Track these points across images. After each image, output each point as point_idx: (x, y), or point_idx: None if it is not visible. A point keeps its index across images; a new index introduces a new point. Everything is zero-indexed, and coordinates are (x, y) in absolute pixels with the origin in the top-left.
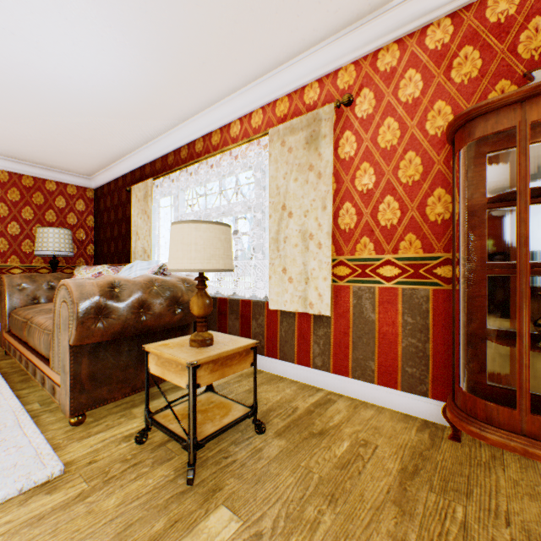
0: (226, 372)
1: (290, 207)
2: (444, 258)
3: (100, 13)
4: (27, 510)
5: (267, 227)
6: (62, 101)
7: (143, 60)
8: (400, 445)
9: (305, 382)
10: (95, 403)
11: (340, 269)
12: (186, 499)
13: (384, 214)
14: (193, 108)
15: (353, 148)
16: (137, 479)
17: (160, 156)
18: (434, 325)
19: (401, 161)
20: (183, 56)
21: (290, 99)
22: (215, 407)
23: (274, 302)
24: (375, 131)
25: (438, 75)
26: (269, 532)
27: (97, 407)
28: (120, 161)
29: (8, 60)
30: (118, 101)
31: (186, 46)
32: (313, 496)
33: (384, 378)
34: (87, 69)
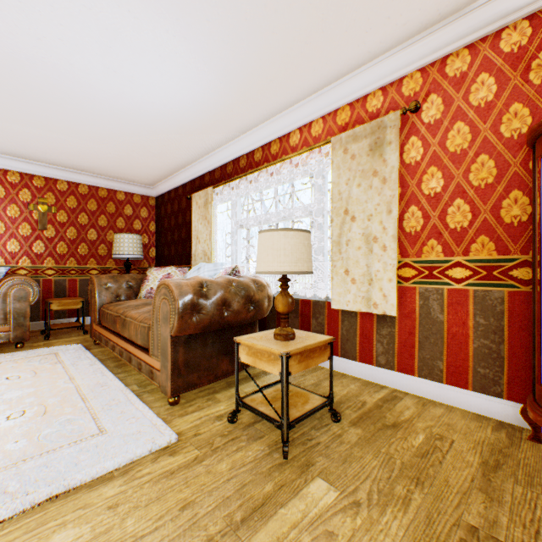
0: (309, 363)
1: (353, 211)
2: (521, 260)
3: (188, 48)
4: (159, 466)
5: (326, 231)
6: (142, 123)
7: (217, 83)
8: (476, 441)
9: (367, 379)
10: (188, 387)
11: (405, 270)
12: (285, 469)
13: (453, 217)
14: (255, 121)
15: (419, 153)
16: (238, 451)
17: (219, 166)
18: (510, 326)
19: (472, 164)
20: (253, 76)
21: (351, 108)
22: (294, 396)
23: (336, 302)
24: (443, 136)
25: (514, 78)
26: (365, 501)
27: (189, 390)
28: (181, 172)
29: (106, 93)
30: (189, 119)
31: (257, 68)
32: (399, 477)
33: (453, 378)
34: (168, 95)
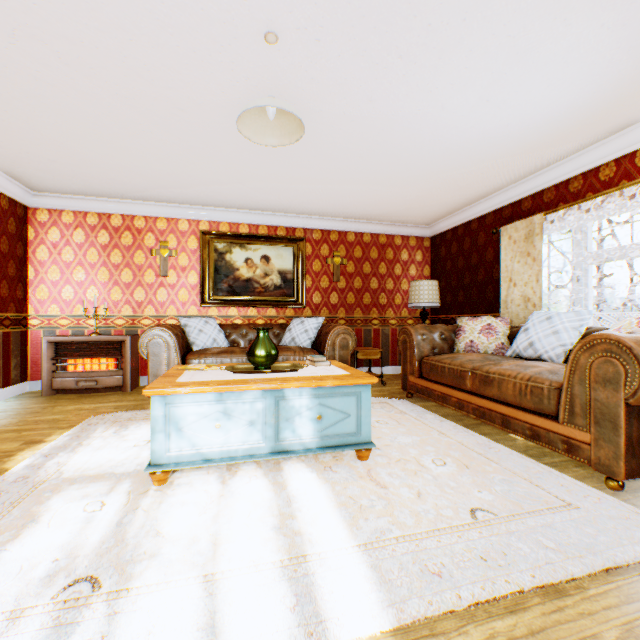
0: None
1: None
2: None
3: (617, 37)
4: None
5: None
6: (473, 153)
7: (627, 72)
8: None
9: None
10: (638, 471)
11: None
12: None
13: None
14: None
15: None
16: None
17: (550, 186)
18: None
19: None
20: None
21: None
22: None
23: None
24: None
25: None
26: None
27: (639, 477)
28: (478, 203)
29: (457, 129)
30: (542, 133)
31: None
32: None
33: None
34: (535, 110)
